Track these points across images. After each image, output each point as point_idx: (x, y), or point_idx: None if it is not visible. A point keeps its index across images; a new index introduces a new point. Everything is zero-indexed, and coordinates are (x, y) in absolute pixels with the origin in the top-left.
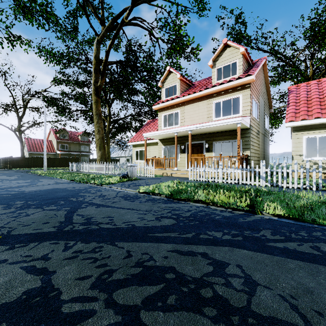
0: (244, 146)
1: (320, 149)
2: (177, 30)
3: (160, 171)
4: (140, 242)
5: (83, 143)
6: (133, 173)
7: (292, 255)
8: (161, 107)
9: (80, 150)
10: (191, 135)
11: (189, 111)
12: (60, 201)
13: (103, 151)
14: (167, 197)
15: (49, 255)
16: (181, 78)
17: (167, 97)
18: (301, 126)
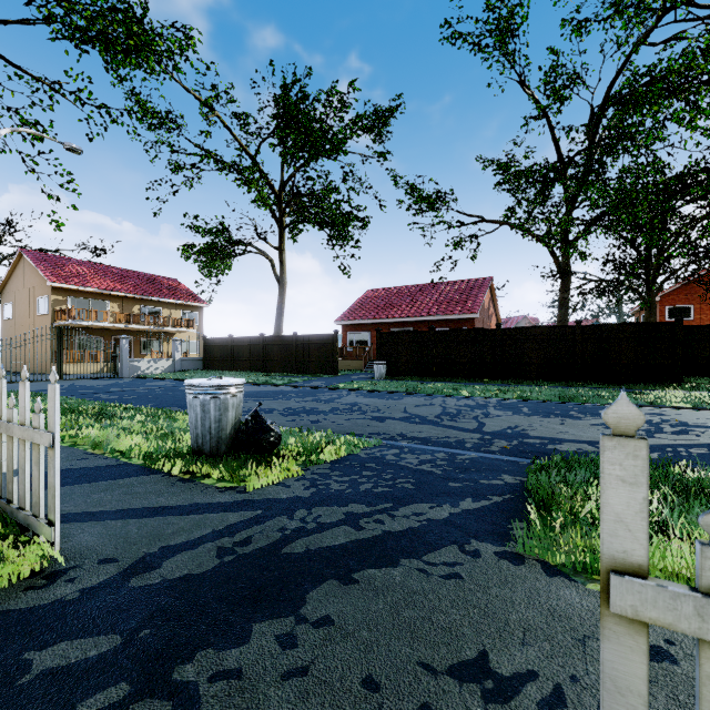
0: None
1: None
2: None
3: None
4: None
5: None
6: None
7: None
8: None
9: None
10: None
11: None
12: None
13: None
14: None
15: None
16: None
17: None
18: None
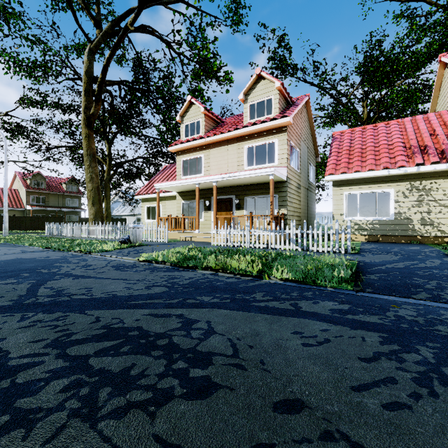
0: (281, 203)
1: (360, 207)
2: (200, 50)
3: (177, 234)
4: (116, 309)
5: (70, 194)
6: (137, 237)
7: (266, 311)
8: (180, 149)
9: (64, 204)
10: (216, 188)
11: (216, 156)
12: (24, 273)
13: (99, 206)
14: (173, 266)
15: (0, 326)
16: (206, 112)
17: (188, 136)
18: (342, 180)
